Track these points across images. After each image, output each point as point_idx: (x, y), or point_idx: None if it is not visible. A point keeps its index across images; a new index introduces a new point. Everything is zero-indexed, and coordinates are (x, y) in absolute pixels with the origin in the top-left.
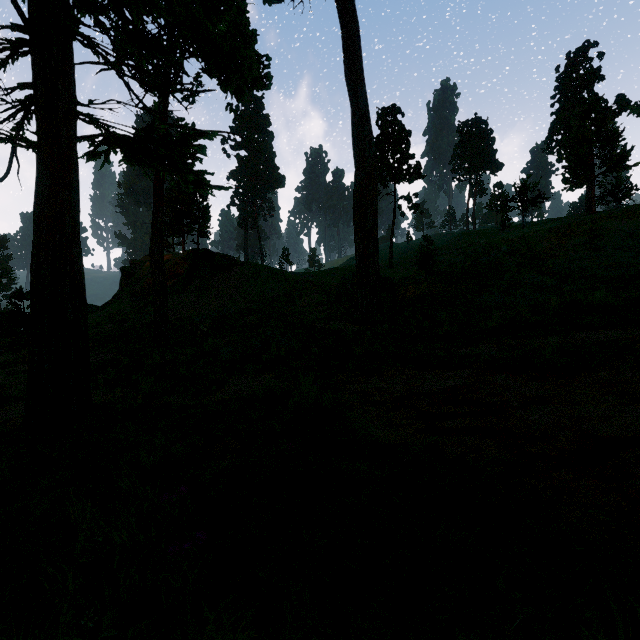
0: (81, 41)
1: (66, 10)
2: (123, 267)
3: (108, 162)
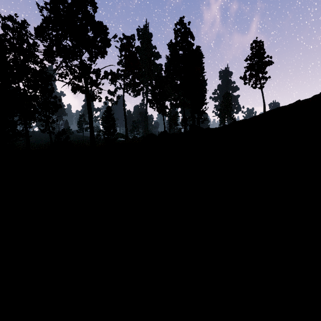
0: None
1: None
2: None
3: None
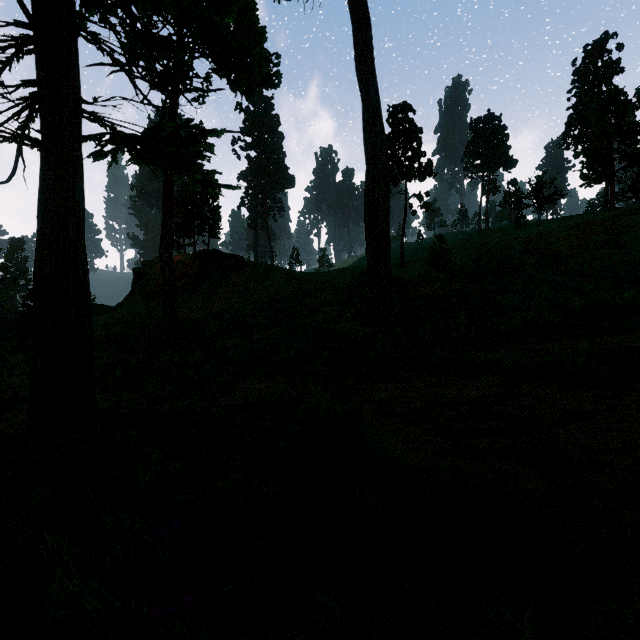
0: (86, 37)
1: (70, 5)
2: (135, 268)
3: (116, 162)
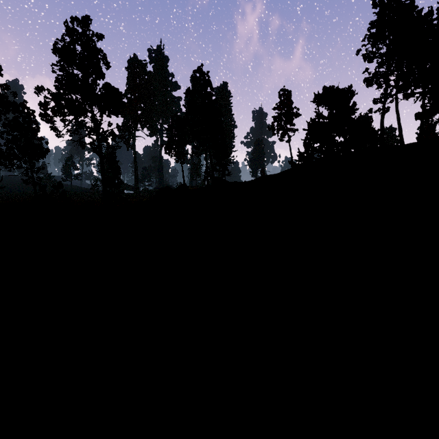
0: None
1: None
2: None
3: None
